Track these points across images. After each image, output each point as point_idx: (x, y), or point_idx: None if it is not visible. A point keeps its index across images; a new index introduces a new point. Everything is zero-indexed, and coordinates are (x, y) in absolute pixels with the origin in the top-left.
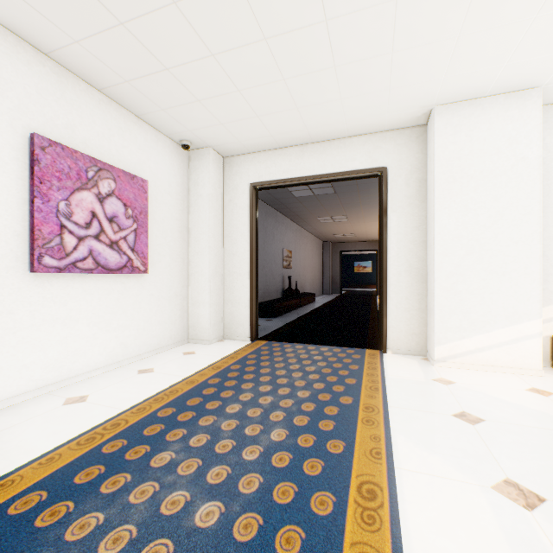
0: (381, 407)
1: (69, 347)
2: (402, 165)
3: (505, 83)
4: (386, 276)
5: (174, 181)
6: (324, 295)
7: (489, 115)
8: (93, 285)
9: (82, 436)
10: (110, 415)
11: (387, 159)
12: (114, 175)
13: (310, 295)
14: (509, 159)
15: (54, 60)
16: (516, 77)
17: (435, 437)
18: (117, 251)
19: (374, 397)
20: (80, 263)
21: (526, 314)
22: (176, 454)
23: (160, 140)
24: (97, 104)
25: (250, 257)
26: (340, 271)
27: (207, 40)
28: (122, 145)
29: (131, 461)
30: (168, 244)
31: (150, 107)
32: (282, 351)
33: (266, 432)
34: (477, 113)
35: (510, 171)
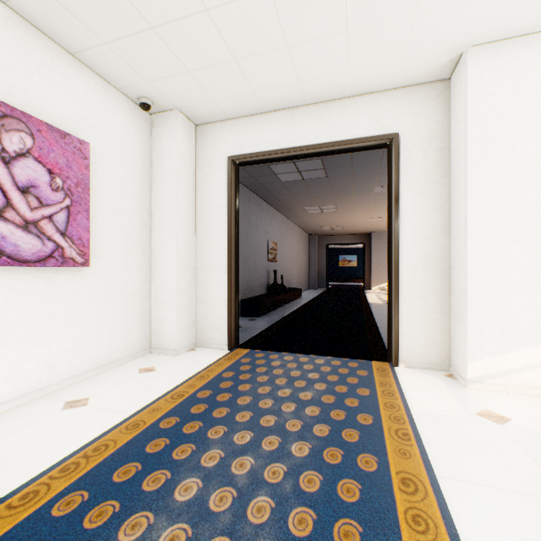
0: (426, 480)
1: None
2: (418, 131)
3: None
4: (398, 271)
5: (130, 150)
6: (310, 289)
7: None
8: None
9: None
10: None
11: (399, 123)
12: (31, 128)
13: (297, 291)
14: None
15: None
16: None
17: None
18: (35, 234)
19: (408, 454)
20: None
21: None
22: None
23: (109, 94)
24: (1, 23)
25: (228, 247)
26: (326, 265)
27: None
28: (47, 90)
29: None
30: (122, 229)
31: (87, 39)
32: (267, 365)
33: None
34: (525, 55)
35: None
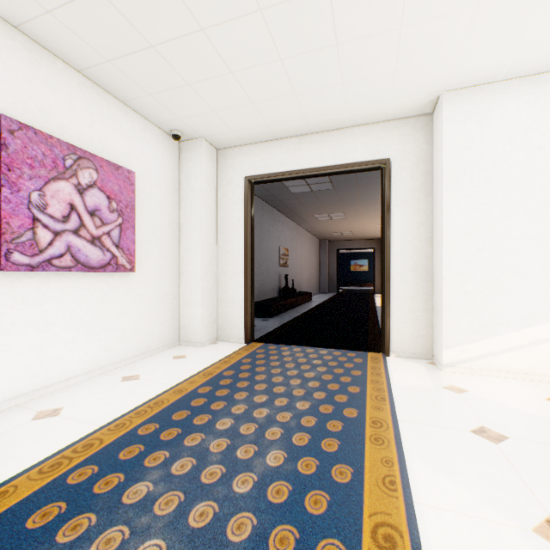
0: (390, 421)
1: (44, 353)
2: (406, 157)
3: (521, 65)
4: (389, 275)
5: (163, 174)
6: (321, 293)
7: (502, 101)
8: (72, 284)
9: (46, 461)
10: (83, 432)
11: (390, 150)
12: (96, 165)
13: (307, 294)
14: (523, 148)
15: (26, 35)
16: (533, 58)
17: (456, 460)
18: (99, 247)
19: (381, 408)
20: (56, 261)
21: (542, 316)
22: (154, 485)
23: (148, 129)
24: (76, 87)
25: (245, 255)
26: (336, 270)
27: (196, 10)
28: (105, 133)
29: (100, 496)
30: (158, 240)
31: (136, 92)
32: (278, 354)
33: (261, 454)
34: (489, 99)
35: (524, 161)
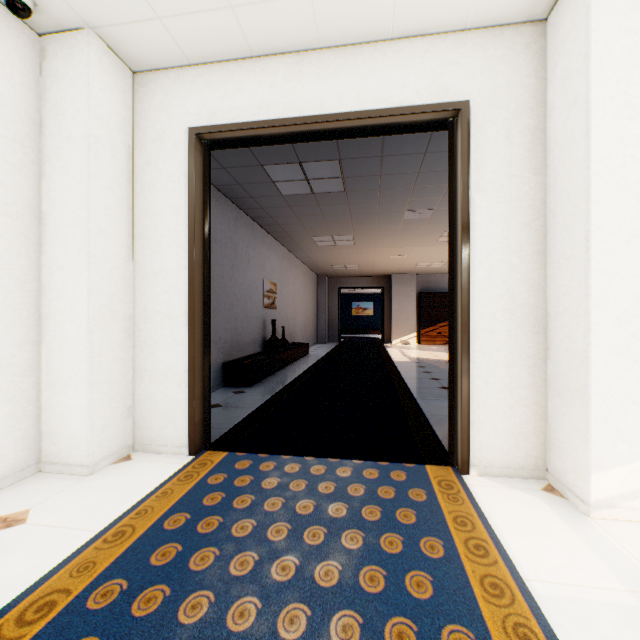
0: None
1: None
2: (497, 99)
3: None
4: (468, 321)
5: None
6: (319, 344)
7: None
8: None
9: None
10: None
11: (469, 86)
12: None
13: (303, 347)
14: None
15: None
16: None
17: None
18: None
19: None
20: None
21: None
22: None
23: None
24: None
25: (189, 281)
26: (338, 314)
27: None
28: None
29: None
30: None
31: None
32: (254, 489)
33: None
34: None
35: None
